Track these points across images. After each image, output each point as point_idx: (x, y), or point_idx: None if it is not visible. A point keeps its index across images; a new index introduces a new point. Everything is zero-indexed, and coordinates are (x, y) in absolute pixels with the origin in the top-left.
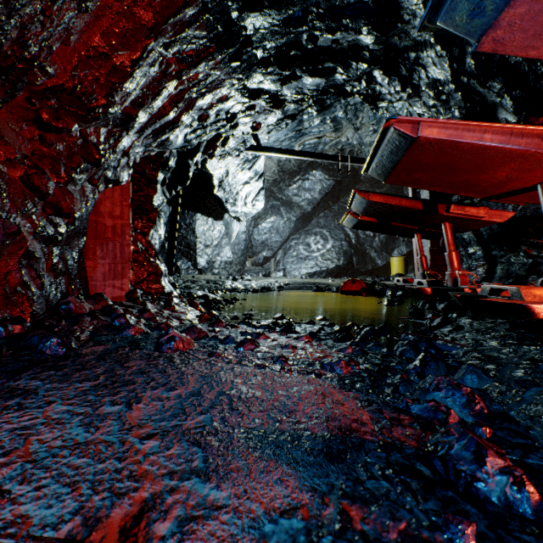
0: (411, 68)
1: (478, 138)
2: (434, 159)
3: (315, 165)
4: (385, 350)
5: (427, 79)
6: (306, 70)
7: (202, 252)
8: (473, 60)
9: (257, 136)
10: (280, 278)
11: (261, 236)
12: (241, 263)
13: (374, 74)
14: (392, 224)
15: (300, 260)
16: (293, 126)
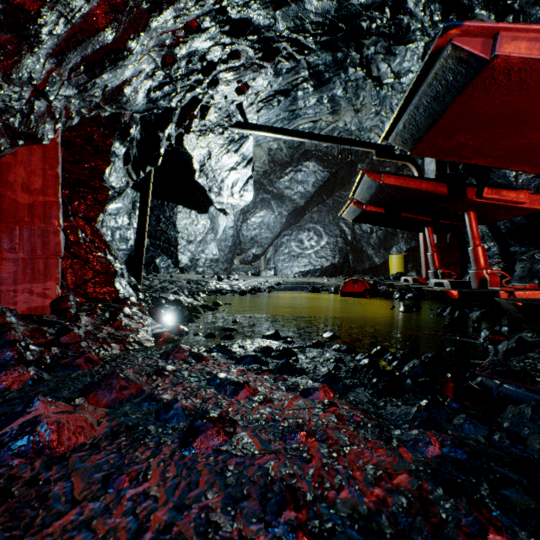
0: None
1: None
2: (501, 106)
3: (308, 156)
4: (507, 442)
5: None
6: None
7: (184, 248)
8: None
9: (245, 115)
10: (271, 277)
11: (250, 231)
12: (228, 261)
13: None
14: (402, 215)
15: (293, 258)
16: (286, 105)
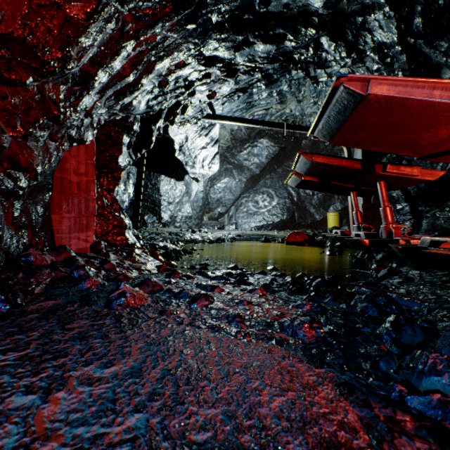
0: (357, 33)
1: (427, 95)
2: (380, 118)
3: (262, 134)
4: (344, 306)
5: (372, 43)
6: (258, 36)
7: (165, 208)
8: (421, 19)
9: (213, 107)
10: (232, 231)
11: (216, 194)
12: (199, 218)
13: (321, 40)
14: (331, 183)
15: (250, 215)
16: (244, 99)
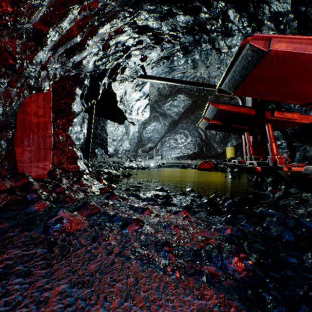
0: (257, 5)
1: None
2: (276, 72)
3: (180, 91)
4: (261, 230)
5: (269, 13)
6: (180, 7)
7: (111, 144)
8: None
9: (145, 70)
10: (159, 160)
11: (147, 134)
12: (135, 151)
13: (228, 13)
14: (231, 125)
15: (171, 149)
16: (167, 64)
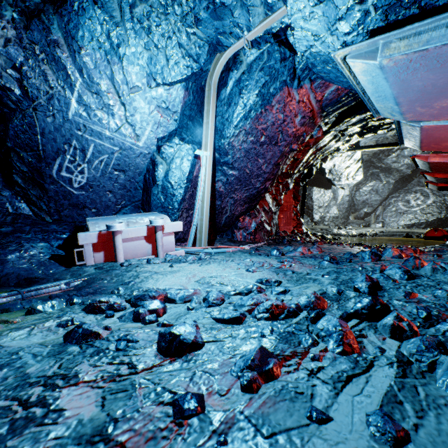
0: None
1: None
2: None
3: None
4: None
5: None
6: (373, 133)
7: (316, 211)
8: None
9: None
10: (377, 228)
11: (362, 197)
12: (345, 217)
13: None
14: None
15: (398, 214)
16: None
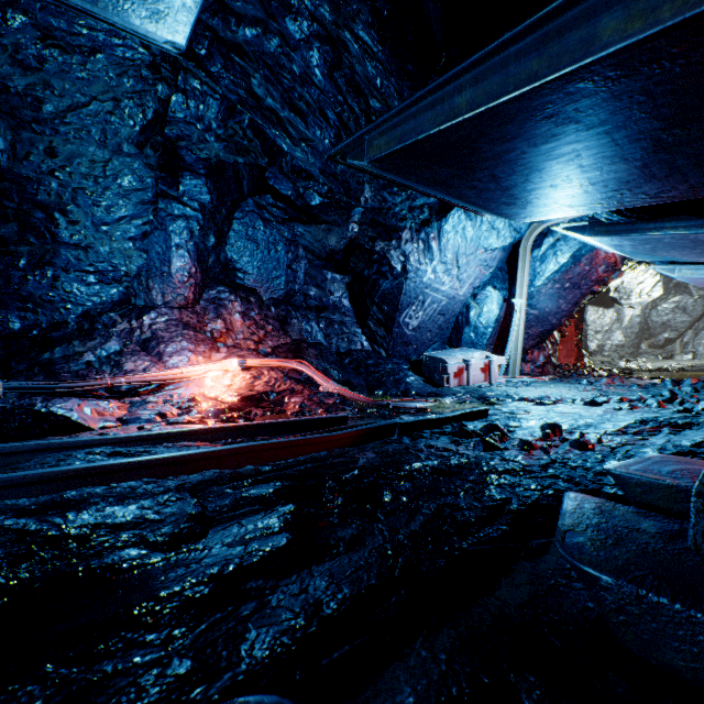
0: None
1: None
2: None
3: None
4: None
5: None
6: None
7: (592, 337)
8: None
9: None
10: (684, 361)
11: (661, 317)
12: (634, 346)
13: None
14: None
15: None
16: None
